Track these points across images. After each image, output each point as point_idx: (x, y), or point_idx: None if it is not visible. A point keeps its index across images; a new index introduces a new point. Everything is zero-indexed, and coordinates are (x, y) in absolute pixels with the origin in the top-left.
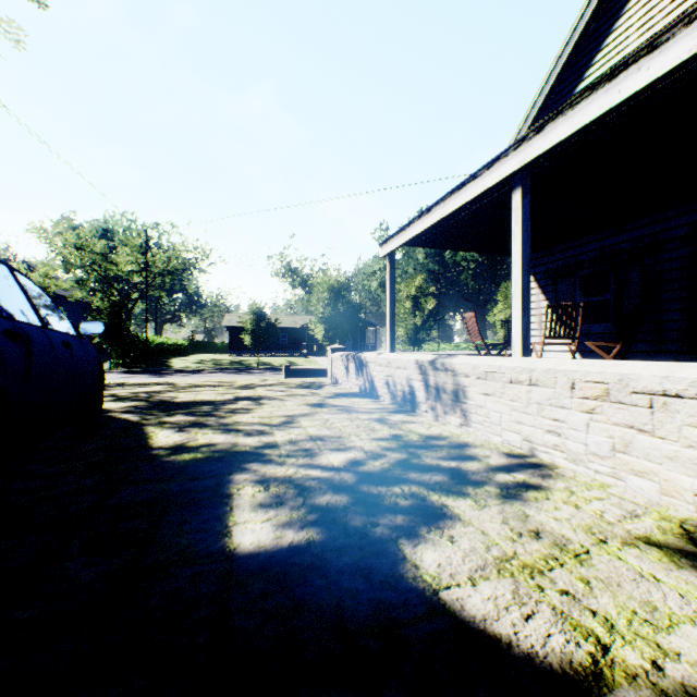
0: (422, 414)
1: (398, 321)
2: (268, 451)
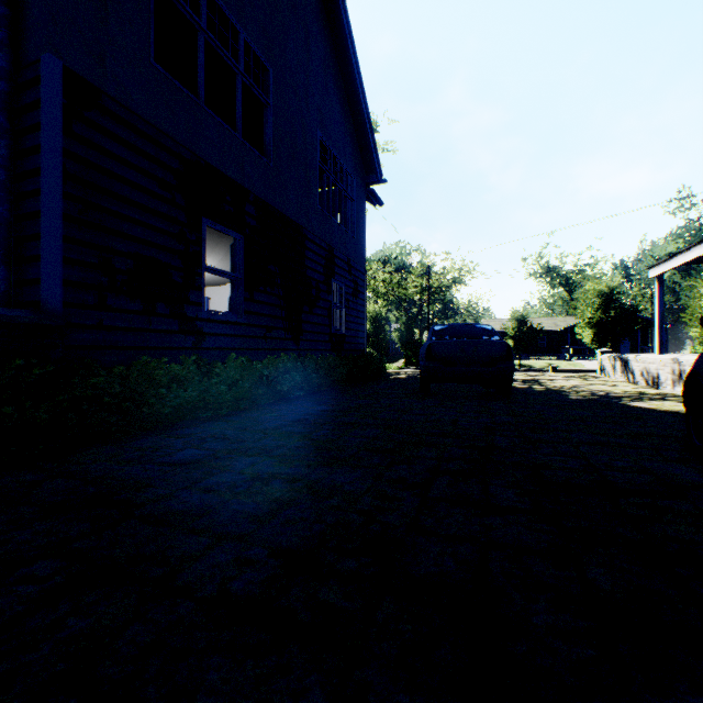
0: (662, 389)
1: (690, 321)
2: (569, 391)
